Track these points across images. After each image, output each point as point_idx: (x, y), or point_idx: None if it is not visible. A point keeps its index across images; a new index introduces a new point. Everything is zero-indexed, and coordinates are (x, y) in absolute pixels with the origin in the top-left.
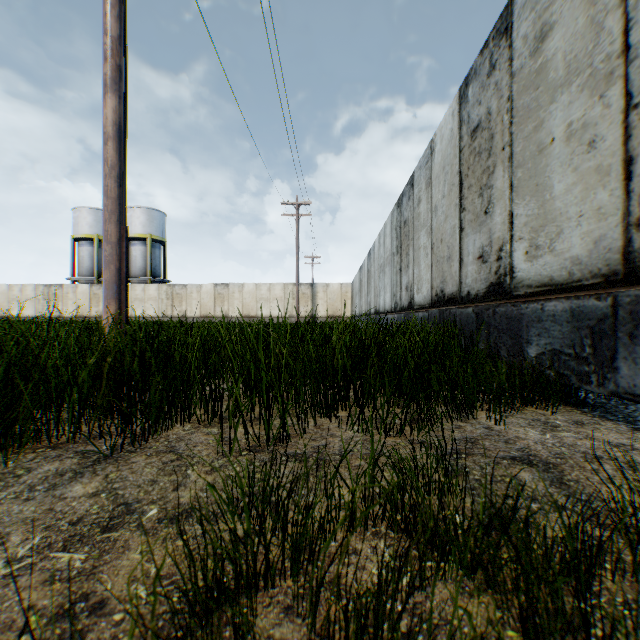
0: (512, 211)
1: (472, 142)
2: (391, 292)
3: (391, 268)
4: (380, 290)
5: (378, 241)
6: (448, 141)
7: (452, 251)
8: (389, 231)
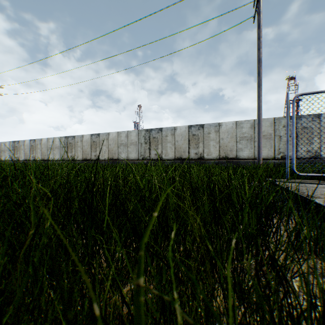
0: (36, 154)
1: (32, 146)
2: (10, 157)
3: (10, 152)
4: (3, 155)
5: (1, 143)
6: (28, 143)
7: (29, 155)
8: (9, 144)
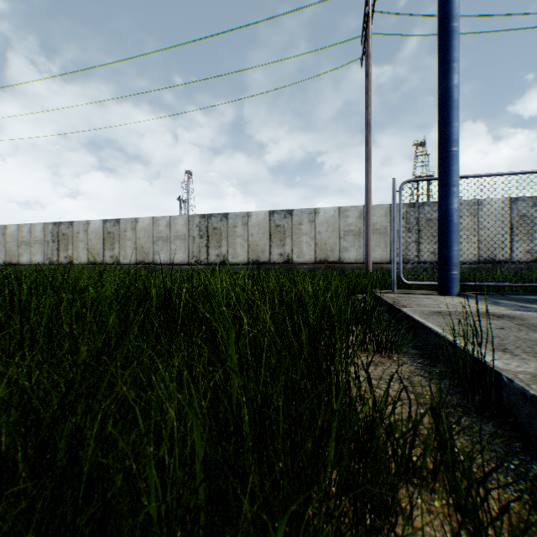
0: None
1: None
2: None
3: None
4: None
5: None
6: None
7: None
8: None
